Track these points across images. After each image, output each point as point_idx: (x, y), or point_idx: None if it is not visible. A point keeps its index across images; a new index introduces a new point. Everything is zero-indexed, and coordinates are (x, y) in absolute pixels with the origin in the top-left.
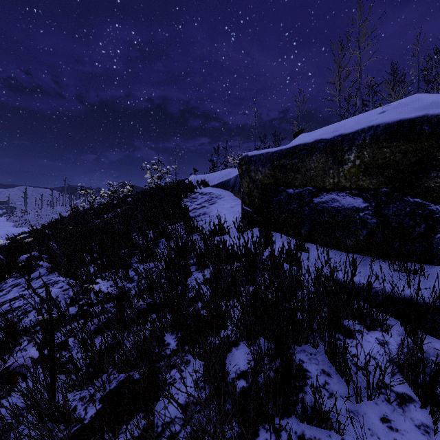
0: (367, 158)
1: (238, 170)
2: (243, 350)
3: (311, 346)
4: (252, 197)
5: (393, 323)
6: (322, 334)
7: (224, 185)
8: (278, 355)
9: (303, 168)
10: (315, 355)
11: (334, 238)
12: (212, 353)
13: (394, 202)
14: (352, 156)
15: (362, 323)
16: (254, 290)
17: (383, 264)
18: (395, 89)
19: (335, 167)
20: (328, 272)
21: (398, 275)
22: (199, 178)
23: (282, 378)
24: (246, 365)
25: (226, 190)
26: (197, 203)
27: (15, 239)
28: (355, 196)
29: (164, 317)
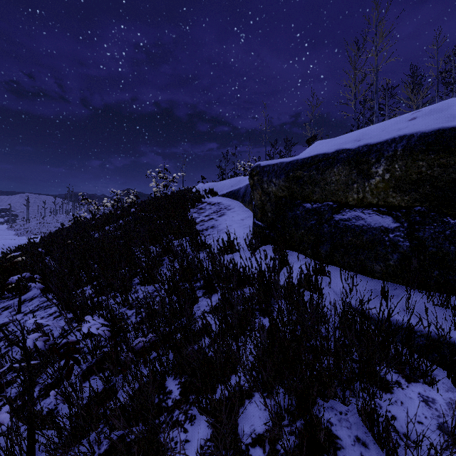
0: (398, 172)
1: (250, 181)
2: (259, 405)
3: (340, 402)
4: (265, 211)
5: (438, 373)
6: (352, 386)
7: (233, 195)
8: (301, 414)
9: (322, 181)
10: (345, 415)
11: (359, 261)
12: (221, 411)
13: (431, 223)
14: (380, 169)
15: (400, 371)
16: (270, 328)
17: (419, 295)
18: (415, 92)
19: (359, 181)
20: (354, 302)
21: (439, 311)
22: (207, 186)
23: (307, 447)
24: (262, 426)
25: (236, 200)
26: (205, 215)
27: (10, 254)
28: (384, 214)
29: (166, 358)
